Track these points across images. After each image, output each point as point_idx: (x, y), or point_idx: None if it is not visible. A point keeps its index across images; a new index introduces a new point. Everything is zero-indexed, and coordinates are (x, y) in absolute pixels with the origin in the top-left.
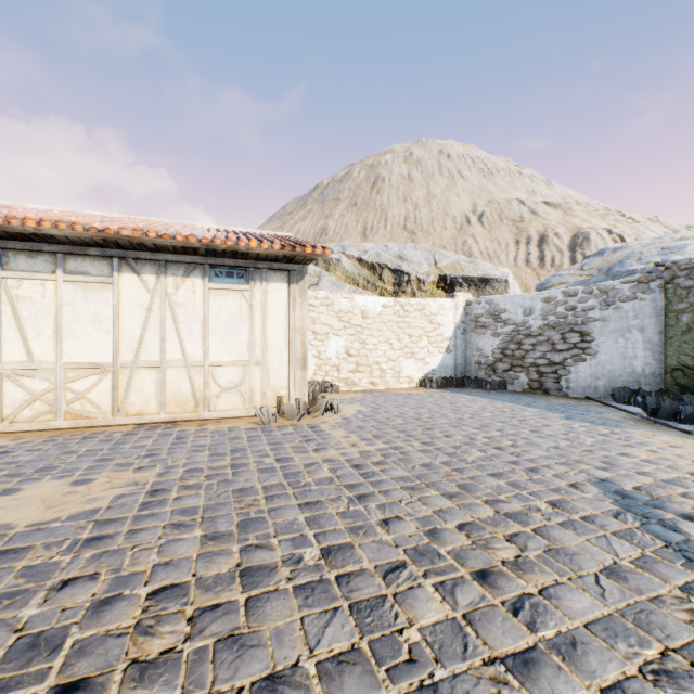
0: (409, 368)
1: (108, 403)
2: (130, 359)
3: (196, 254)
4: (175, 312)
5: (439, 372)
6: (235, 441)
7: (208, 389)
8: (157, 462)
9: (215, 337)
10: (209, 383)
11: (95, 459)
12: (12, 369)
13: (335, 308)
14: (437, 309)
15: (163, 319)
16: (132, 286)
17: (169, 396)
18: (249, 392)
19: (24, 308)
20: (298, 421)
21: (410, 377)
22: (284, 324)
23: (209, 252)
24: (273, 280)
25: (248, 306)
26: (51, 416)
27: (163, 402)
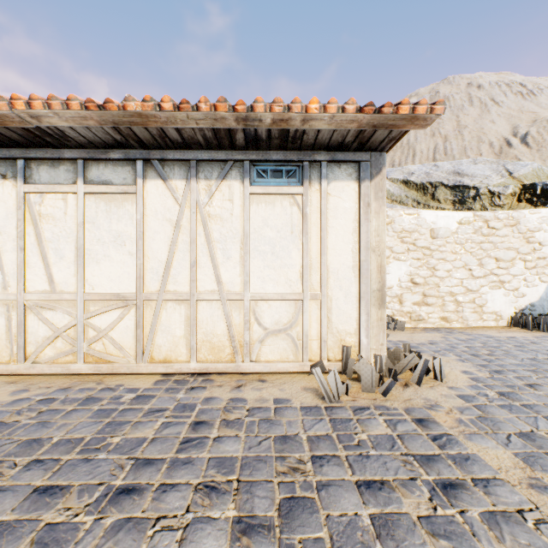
0: (495, 301)
1: (132, 345)
2: (156, 289)
3: (234, 148)
4: (207, 228)
5: (541, 307)
6: (288, 459)
7: (249, 331)
8: (116, 546)
9: (257, 260)
10: (250, 323)
11: (35, 487)
12: (34, 299)
13: (396, 227)
14: (538, 223)
15: (193, 237)
16: (158, 196)
17: (201, 338)
18: (303, 337)
19: (46, 228)
20: (383, 395)
21: (497, 313)
22: (351, 241)
23: (249, 139)
24: (336, 177)
25: (301, 216)
26: (72, 358)
27: (193, 347)
